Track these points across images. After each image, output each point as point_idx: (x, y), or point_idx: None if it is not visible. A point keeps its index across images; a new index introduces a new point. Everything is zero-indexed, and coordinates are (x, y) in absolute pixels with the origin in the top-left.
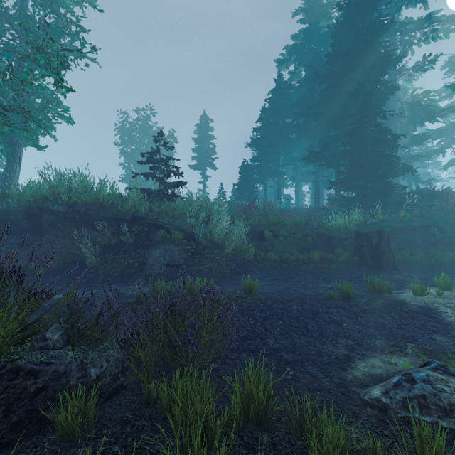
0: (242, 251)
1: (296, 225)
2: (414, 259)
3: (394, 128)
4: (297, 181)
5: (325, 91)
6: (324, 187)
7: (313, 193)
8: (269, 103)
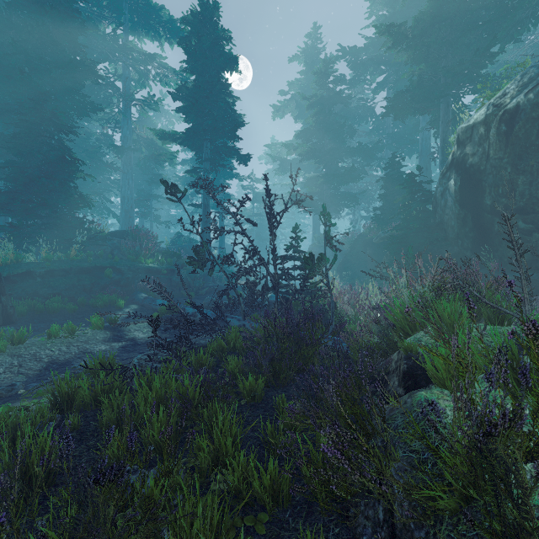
0: None
1: None
2: (54, 307)
3: (129, 159)
4: None
5: None
6: None
7: None
8: None
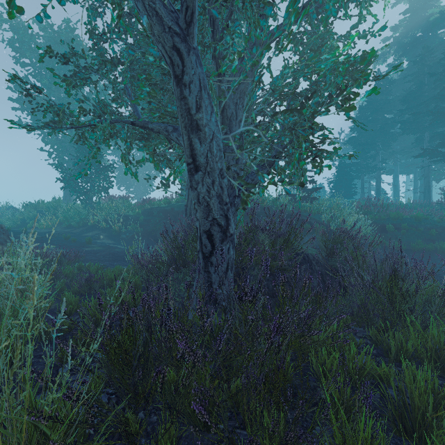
0: (370, 240)
1: (417, 219)
2: None
3: None
4: (396, 174)
5: (443, 89)
6: (432, 179)
7: (416, 185)
8: (368, 102)
